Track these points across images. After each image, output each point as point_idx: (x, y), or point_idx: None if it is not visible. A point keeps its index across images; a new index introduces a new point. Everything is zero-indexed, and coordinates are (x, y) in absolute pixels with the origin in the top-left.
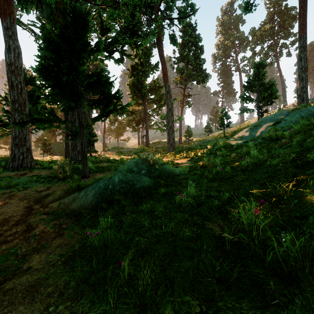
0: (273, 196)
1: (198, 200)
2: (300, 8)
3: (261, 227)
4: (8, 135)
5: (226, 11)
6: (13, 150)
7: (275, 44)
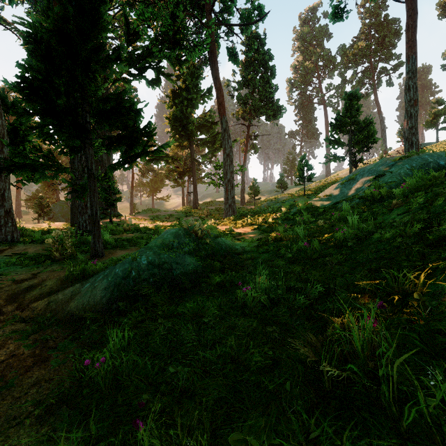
0: (393, 292)
1: (273, 296)
2: (409, 18)
3: (396, 365)
4: None
5: (307, 20)
6: None
7: (372, 68)
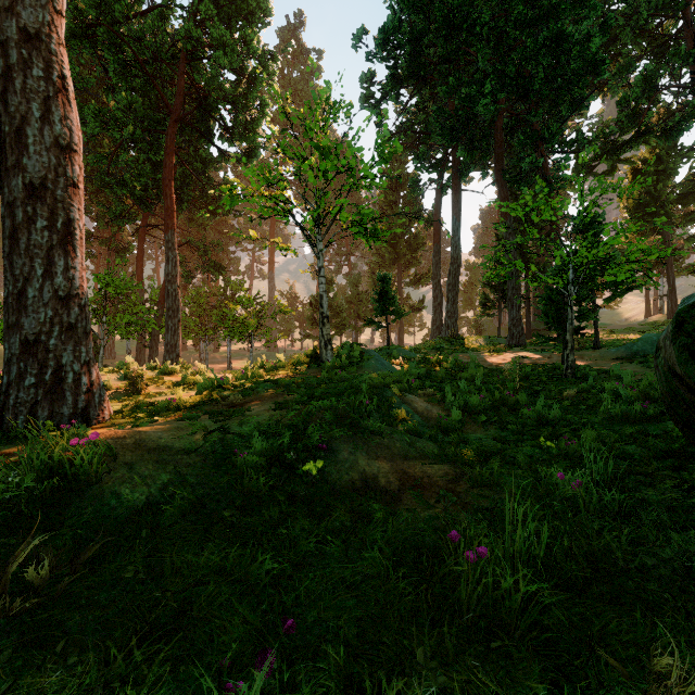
0: None
1: None
2: None
3: None
4: (482, 316)
5: None
6: (511, 330)
7: None
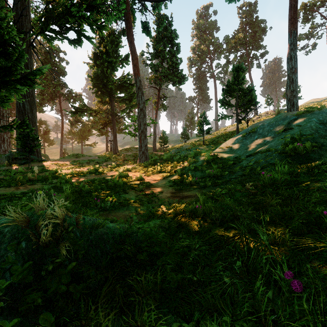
0: None
1: None
2: None
3: None
4: None
5: (202, 15)
6: None
7: (247, 54)
